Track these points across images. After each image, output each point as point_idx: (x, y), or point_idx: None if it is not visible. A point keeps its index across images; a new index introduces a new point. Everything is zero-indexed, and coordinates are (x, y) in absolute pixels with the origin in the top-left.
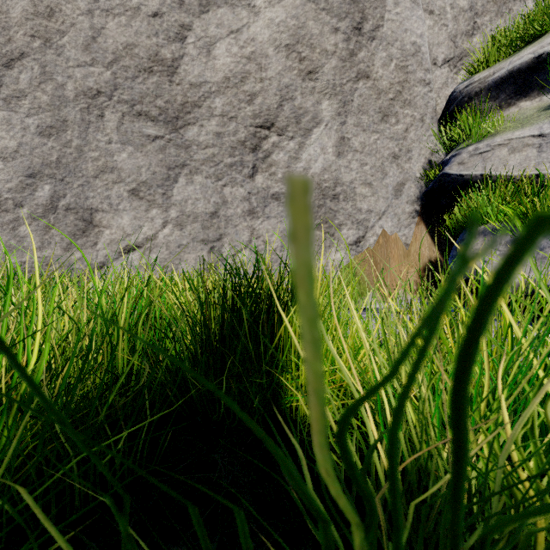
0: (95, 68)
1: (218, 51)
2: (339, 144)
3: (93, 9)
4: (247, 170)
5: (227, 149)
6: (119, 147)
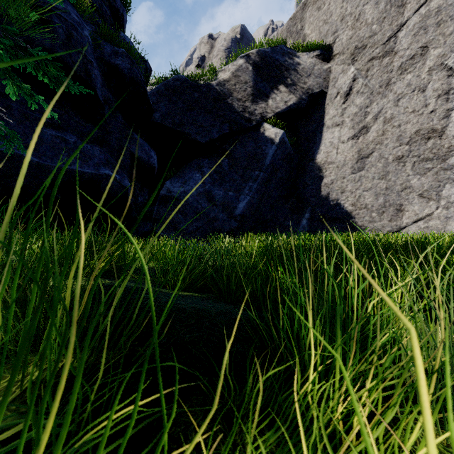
0: (401, 146)
1: None
2: None
3: (400, 124)
4: None
5: None
6: (412, 177)
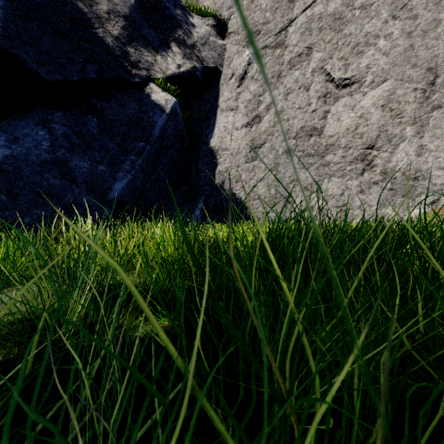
0: (289, 140)
1: (343, 118)
2: (418, 149)
3: (289, 118)
4: (359, 171)
5: (348, 163)
6: (299, 170)
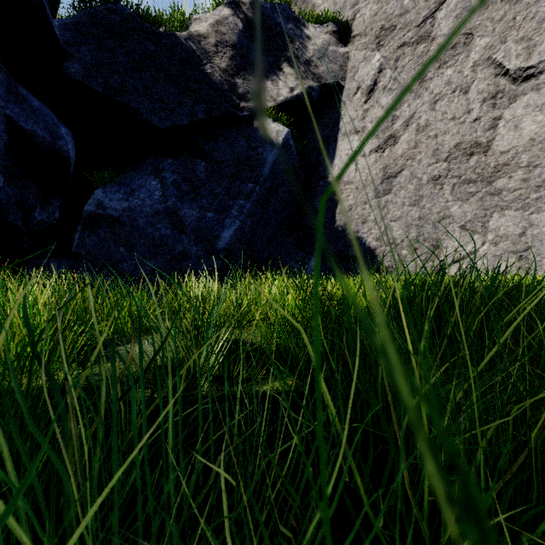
0: (438, 164)
1: (524, 124)
2: None
3: (437, 134)
4: None
5: (532, 188)
6: (452, 203)
